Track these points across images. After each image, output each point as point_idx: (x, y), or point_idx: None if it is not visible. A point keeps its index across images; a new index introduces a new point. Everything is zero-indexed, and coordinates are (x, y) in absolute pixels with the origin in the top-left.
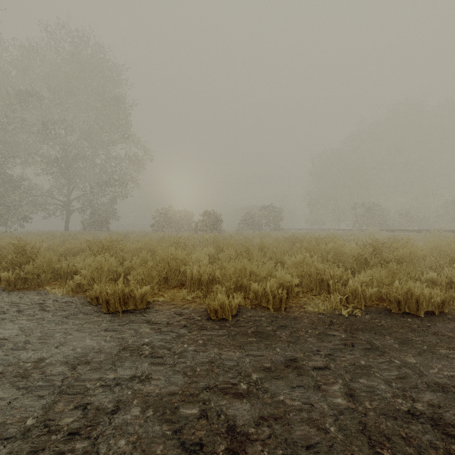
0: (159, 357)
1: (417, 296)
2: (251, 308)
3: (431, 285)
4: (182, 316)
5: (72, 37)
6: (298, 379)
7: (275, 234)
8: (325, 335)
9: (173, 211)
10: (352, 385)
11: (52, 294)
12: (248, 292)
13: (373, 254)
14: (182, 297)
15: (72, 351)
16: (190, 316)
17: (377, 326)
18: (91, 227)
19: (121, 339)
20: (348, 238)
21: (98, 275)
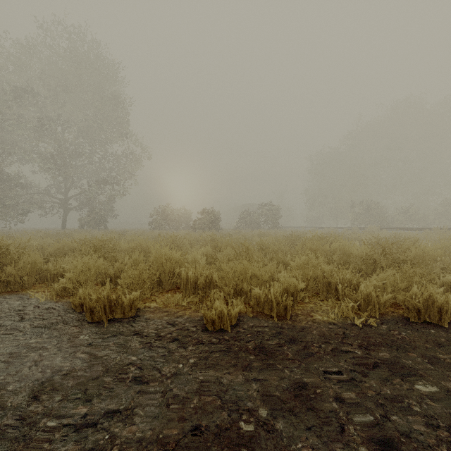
0: (144, 382)
1: (440, 303)
2: (252, 317)
3: (449, 289)
4: (175, 326)
5: (69, 33)
6: (315, 416)
7: (274, 232)
8: (340, 352)
9: (171, 209)
10: (384, 425)
11: (34, 299)
12: (249, 297)
13: (382, 255)
14: (176, 303)
15: (41, 373)
16: (184, 326)
17: (398, 340)
18: (88, 225)
19: (103, 357)
20: (349, 236)
21: (85, 278)
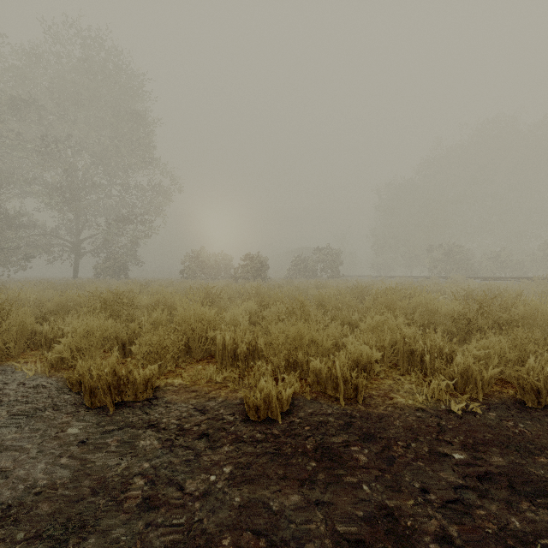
0: (155, 507)
1: None
2: (311, 399)
3: None
4: (205, 413)
5: (81, 37)
6: None
7: (334, 282)
8: (437, 455)
9: (208, 254)
10: None
11: (21, 372)
12: (305, 371)
13: (479, 313)
14: (208, 378)
15: (7, 492)
16: (218, 413)
17: (516, 435)
18: (105, 274)
19: (99, 463)
20: (429, 288)
21: (88, 344)
